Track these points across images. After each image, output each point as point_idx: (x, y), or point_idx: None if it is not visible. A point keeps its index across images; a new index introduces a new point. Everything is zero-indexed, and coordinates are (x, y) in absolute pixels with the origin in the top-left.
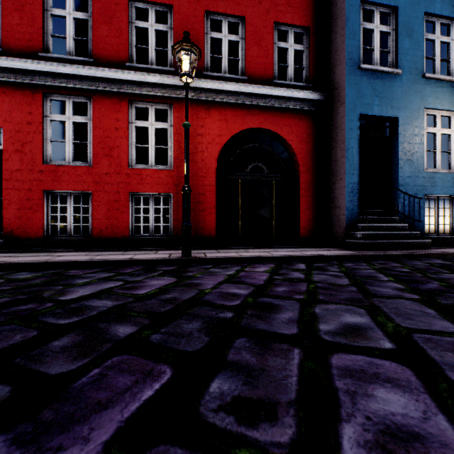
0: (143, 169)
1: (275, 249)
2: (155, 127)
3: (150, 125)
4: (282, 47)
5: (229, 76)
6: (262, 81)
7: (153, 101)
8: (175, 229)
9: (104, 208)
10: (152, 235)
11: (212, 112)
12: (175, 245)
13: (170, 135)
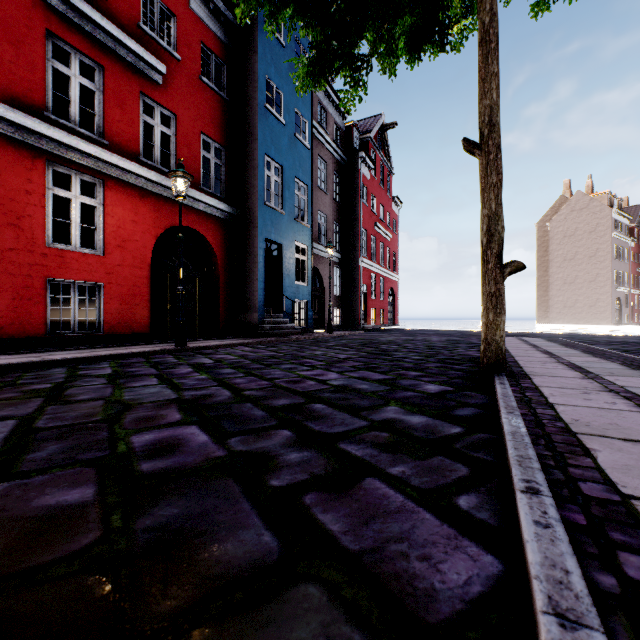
0: (67, 251)
1: (216, 340)
2: (81, 201)
3: (74, 198)
4: (206, 156)
5: (164, 170)
6: (192, 184)
7: (80, 170)
8: (107, 324)
9: (8, 296)
10: (76, 331)
11: (147, 201)
12: (108, 342)
13: (100, 215)
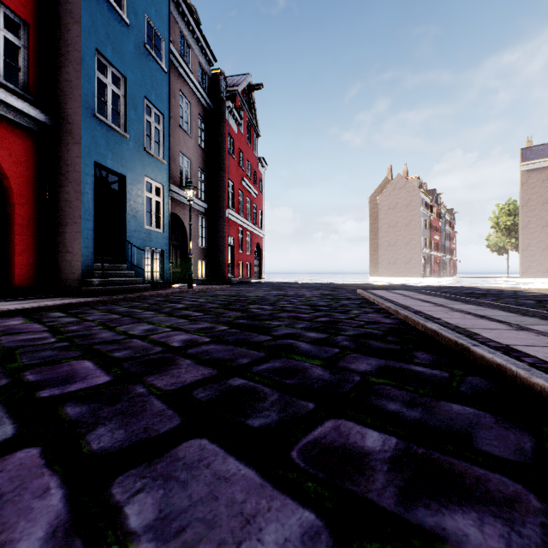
0: None
1: None
2: None
3: None
4: None
5: None
6: None
7: None
8: None
9: None
10: None
11: None
12: None
13: None
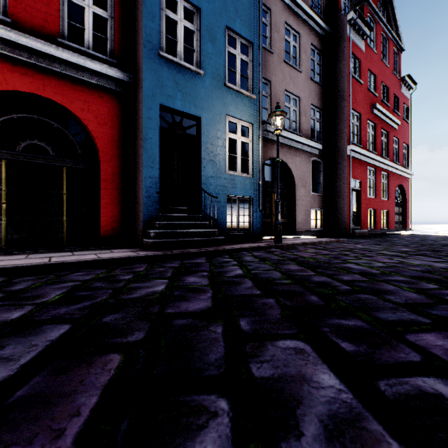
0: None
1: (36, 254)
2: None
3: None
4: (76, 2)
5: None
6: (41, 34)
7: None
8: None
9: None
10: None
11: None
12: None
13: None
